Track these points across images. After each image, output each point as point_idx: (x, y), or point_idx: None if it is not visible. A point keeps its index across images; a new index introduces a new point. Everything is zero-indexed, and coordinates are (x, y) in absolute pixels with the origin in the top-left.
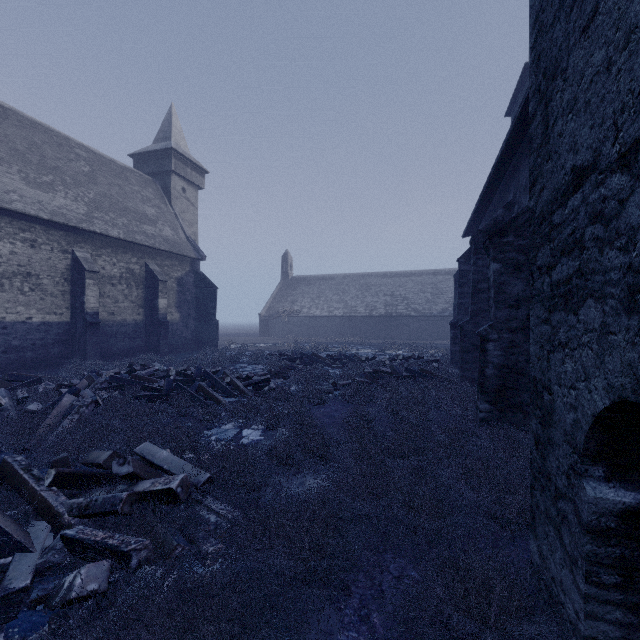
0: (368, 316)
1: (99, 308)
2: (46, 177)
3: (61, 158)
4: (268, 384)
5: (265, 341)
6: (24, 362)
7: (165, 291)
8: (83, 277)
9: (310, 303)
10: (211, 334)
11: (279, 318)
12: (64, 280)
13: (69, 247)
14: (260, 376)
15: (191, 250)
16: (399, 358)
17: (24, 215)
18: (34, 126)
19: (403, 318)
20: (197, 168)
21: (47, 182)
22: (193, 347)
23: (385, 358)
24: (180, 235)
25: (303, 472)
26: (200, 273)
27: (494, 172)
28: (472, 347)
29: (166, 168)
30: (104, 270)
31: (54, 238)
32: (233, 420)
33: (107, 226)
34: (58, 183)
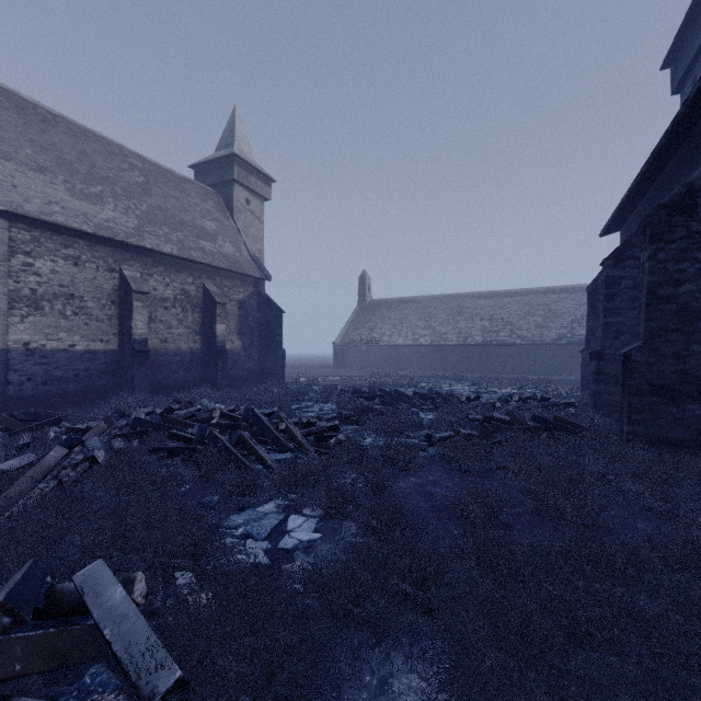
0: (461, 345)
1: (150, 335)
2: (94, 188)
3: (113, 168)
4: (335, 434)
5: (339, 374)
6: (66, 395)
7: (224, 315)
8: (130, 299)
9: (391, 330)
10: (277, 365)
11: (355, 347)
12: (111, 303)
13: (117, 265)
14: (327, 420)
15: (254, 269)
16: (514, 399)
17: (66, 229)
18: (85, 134)
19: (506, 347)
20: (262, 176)
21: (95, 193)
22: (257, 380)
23: (494, 399)
24: (243, 252)
25: (386, 655)
26: (264, 295)
27: (684, 113)
28: (647, 387)
29: (228, 177)
30: (156, 291)
31: (100, 255)
32: (276, 497)
33: (159, 241)
34: (107, 194)
